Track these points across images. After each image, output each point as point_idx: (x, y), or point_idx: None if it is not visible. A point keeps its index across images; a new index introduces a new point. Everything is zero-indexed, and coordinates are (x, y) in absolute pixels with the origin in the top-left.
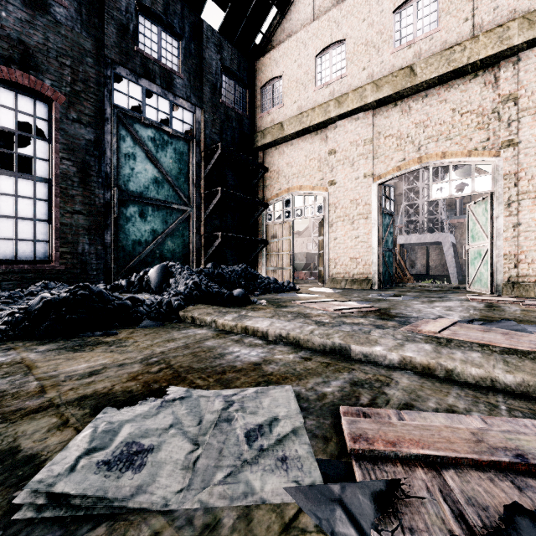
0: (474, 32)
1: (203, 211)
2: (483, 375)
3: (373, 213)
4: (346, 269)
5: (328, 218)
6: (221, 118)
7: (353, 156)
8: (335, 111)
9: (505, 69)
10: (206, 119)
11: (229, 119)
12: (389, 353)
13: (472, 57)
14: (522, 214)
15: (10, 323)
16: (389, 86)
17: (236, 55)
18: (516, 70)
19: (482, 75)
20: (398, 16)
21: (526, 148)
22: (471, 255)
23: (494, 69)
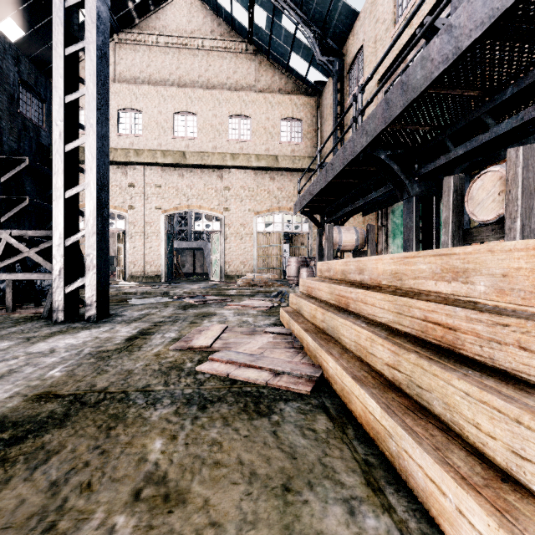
0: (213, 149)
1: (1, 214)
2: (200, 292)
3: (161, 233)
4: (143, 269)
5: (129, 232)
6: (19, 127)
7: (148, 193)
8: (134, 158)
9: (225, 173)
10: (3, 126)
11: (27, 129)
12: (181, 291)
13: (212, 162)
14: (231, 243)
15: (0, 297)
16: (172, 158)
17: (34, 70)
18: (229, 176)
19: (217, 172)
20: (176, 117)
21: (232, 213)
22: (213, 261)
23: (221, 171)
